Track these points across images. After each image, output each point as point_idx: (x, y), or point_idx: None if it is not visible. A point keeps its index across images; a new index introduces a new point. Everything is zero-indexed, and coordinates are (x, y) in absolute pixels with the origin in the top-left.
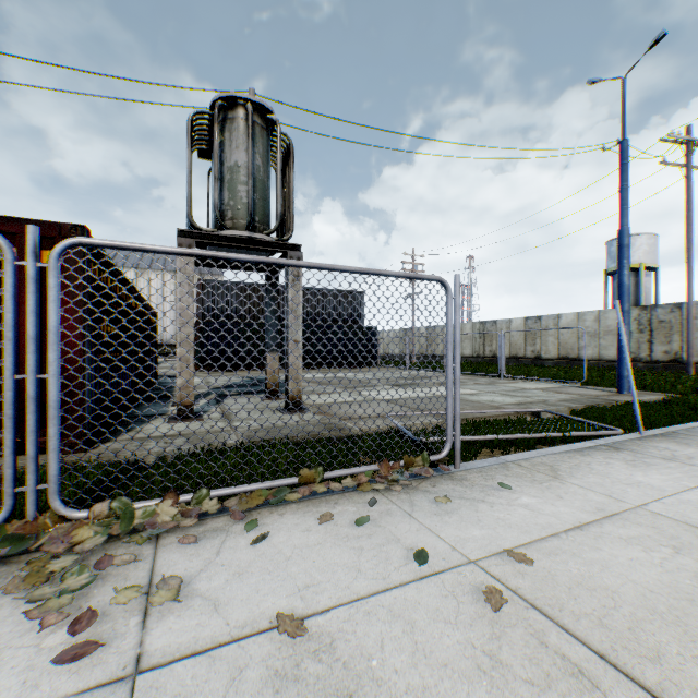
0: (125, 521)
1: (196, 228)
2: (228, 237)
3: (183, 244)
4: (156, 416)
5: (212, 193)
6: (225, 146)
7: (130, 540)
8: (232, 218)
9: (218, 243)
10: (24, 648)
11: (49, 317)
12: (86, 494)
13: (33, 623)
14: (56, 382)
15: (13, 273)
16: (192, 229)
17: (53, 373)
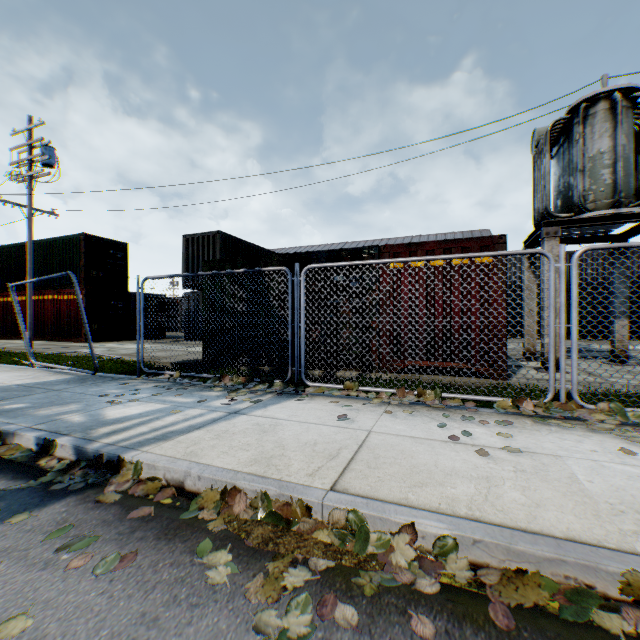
0: (621, 417)
1: (553, 216)
2: (589, 218)
3: (549, 232)
4: (517, 366)
5: (553, 182)
6: (584, 140)
7: (639, 426)
8: (593, 201)
9: (579, 225)
10: (635, 452)
11: (571, 293)
12: (551, 401)
13: (623, 445)
14: (574, 329)
15: (553, 271)
16: (545, 218)
17: (574, 324)
